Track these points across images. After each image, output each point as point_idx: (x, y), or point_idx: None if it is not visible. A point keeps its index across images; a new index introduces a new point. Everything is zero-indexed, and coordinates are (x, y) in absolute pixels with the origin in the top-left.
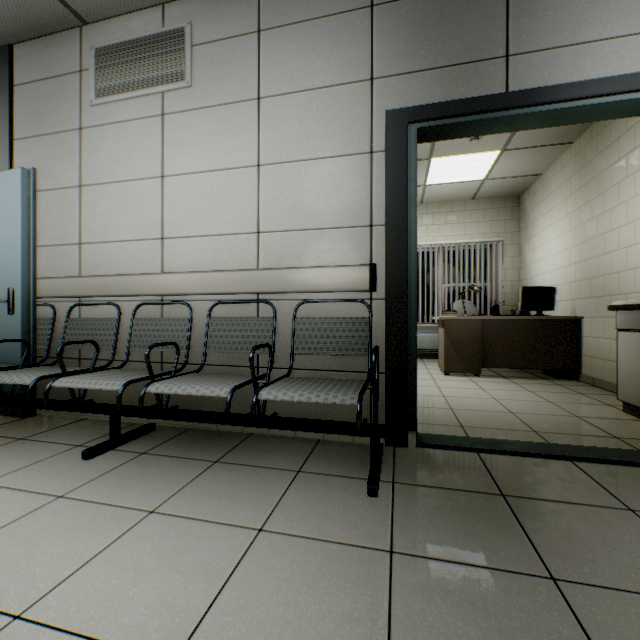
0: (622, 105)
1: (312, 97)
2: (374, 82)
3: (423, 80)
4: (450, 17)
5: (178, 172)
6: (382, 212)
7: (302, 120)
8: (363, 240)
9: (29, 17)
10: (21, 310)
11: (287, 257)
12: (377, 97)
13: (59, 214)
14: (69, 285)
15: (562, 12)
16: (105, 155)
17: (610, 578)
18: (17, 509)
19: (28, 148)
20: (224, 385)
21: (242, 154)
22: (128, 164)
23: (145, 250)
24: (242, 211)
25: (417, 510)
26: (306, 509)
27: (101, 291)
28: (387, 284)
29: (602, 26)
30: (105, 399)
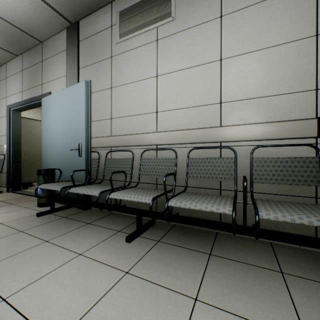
0: None
1: (263, 6)
2: None
3: None
4: None
5: (166, 72)
6: None
7: (254, 24)
8: (308, 100)
9: (88, 2)
10: (85, 154)
11: (242, 117)
12: None
13: (100, 104)
14: (106, 141)
15: None
16: (124, 69)
17: None
18: (106, 280)
19: (86, 72)
20: (222, 204)
21: (209, 54)
22: (137, 72)
23: (146, 119)
24: (209, 90)
25: None
26: None
27: (122, 143)
28: None
29: None
30: (124, 203)
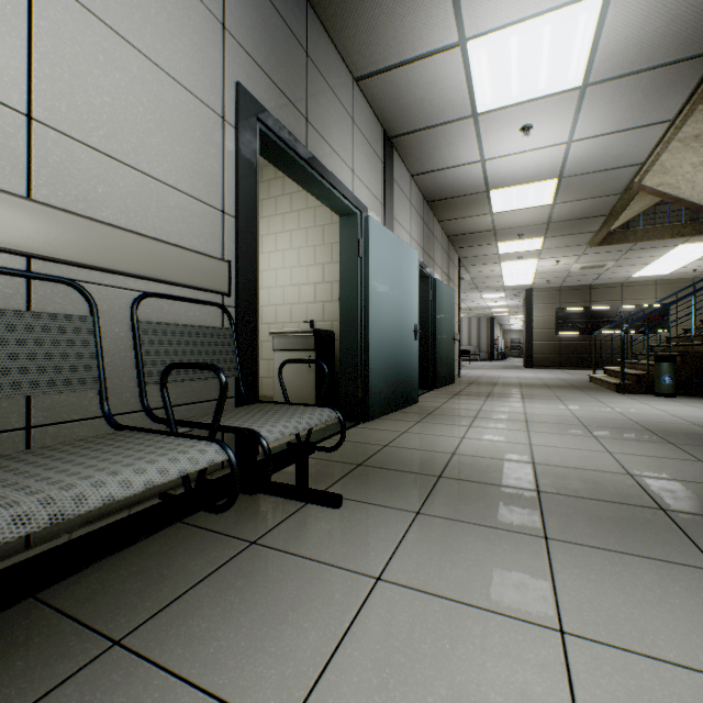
0: (338, 202)
1: None
2: (227, 33)
3: (264, 82)
4: (281, 43)
5: None
6: (234, 201)
7: None
8: (216, 226)
9: None
10: None
11: (105, 204)
12: (229, 55)
13: None
14: None
15: (326, 116)
16: None
17: (438, 466)
18: None
19: None
20: (183, 446)
21: None
22: None
23: None
24: None
25: (369, 493)
26: (348, 544)
27: None
28: (241, 290)
29: (337, 145)
30: None
